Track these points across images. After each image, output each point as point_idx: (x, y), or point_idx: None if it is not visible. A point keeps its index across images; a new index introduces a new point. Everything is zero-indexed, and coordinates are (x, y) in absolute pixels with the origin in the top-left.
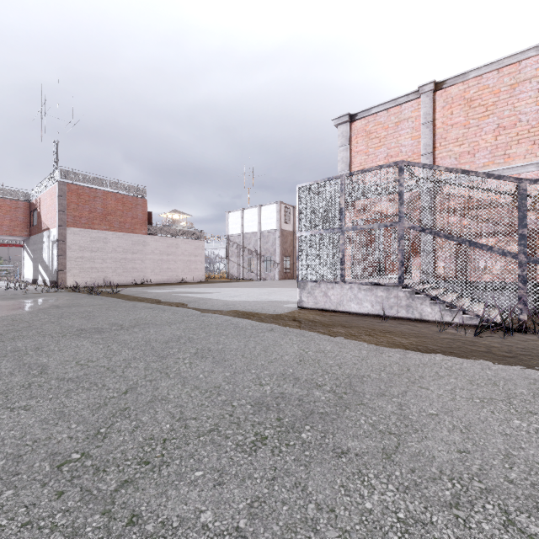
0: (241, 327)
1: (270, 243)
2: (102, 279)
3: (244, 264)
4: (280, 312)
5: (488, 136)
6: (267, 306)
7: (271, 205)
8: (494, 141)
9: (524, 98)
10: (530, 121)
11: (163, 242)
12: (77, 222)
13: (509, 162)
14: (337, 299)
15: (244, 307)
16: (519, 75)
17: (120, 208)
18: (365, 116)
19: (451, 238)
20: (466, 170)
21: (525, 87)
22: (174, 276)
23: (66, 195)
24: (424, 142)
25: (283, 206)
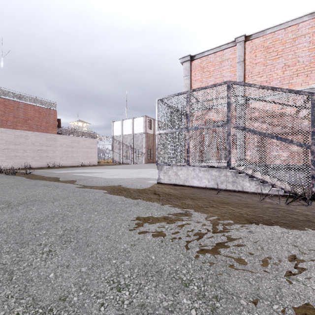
0: (113, 201)
1: (139, 141)
2: (23, 163)
3: (123, 153)
4: (145, 186)
5: (278, 71)
6: (135, 183)
7: (140, 117)
8: (282, 74)
9: (301, 47)
10: (304, 62)
11: (69, 139)
12: (4, 124)
13: (292, 87)
14: (184, 177)
15: (119, 183)
16: (298, 32)
17: (37, 116)
18: (200, 57)
19: (264, 134)
20: (274, 87)
21: (302, 40)
22: (76, 161)
23: None
24: (238, 74)
25: (147, 119)
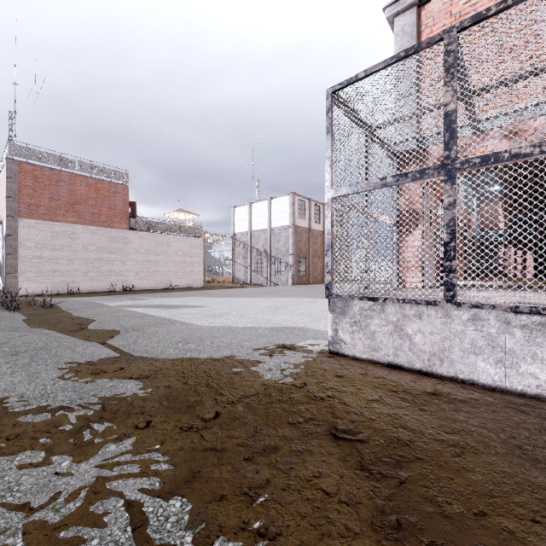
0: None
1: (282, 242)
2: (68, 284)
3: (252, 266)
4: (291, 372)
5: None
6: (263, 349)
7: (283, 197)
8: None
9: None
10: None
11: (150, 240)
12: (33, 212)
13: None
14: (431, 344)
15: (215, 352)
16: None
17: (93, 196)
18: None
19: None
20: None
21: None
22: (165, 281)
23: (16, 177)
24: None
25: (297, 198)
